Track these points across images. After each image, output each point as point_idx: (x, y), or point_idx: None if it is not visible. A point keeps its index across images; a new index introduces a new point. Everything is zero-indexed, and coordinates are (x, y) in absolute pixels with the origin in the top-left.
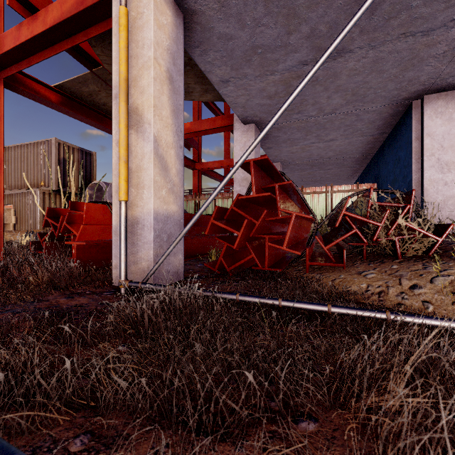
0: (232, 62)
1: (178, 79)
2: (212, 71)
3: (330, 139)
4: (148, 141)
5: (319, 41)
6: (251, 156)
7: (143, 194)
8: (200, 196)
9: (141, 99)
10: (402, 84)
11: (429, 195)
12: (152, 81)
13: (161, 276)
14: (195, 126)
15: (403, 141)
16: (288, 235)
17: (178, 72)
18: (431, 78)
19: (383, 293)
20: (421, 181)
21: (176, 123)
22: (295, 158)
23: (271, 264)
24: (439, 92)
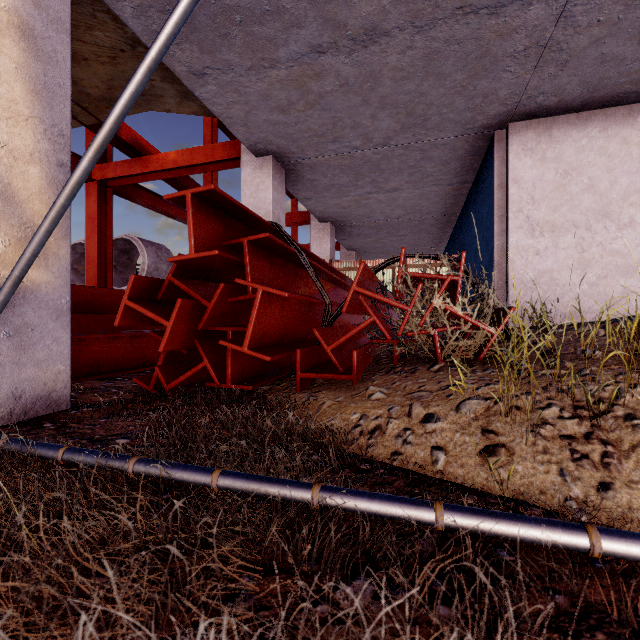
0: (198, 36)
1: (53, 38)
2: (168, 52)
3: (392, 188)
4: None
5: (332, 9)
6: (267, 207)
7: None
8: None
9: None
10: (476, 102)
11: (516, 270)
12: None
13: None
14: (184, 157)
15: (486, 192)
16: (251, 327)
17: (51, 24)
18: (514, 94)
19: (378, 432)
20: (506, 249)
21: (46, 117)
22: (350, 217)
23: (246, 377)
24: (528, 119)
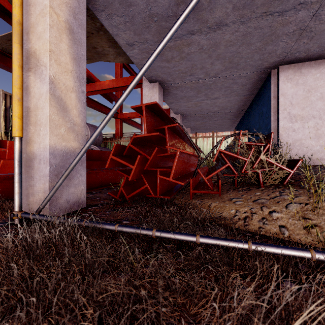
0: (134, 27)
1: (80, 32)
2: (118, 34)
3: (215, 97)
4: (44, 83)
5: (202, 14)
6: None
7: (40, 131)
8: (121, 138)
9: (38, 44)
10: (264, 56)
11: (283, 139)
12: (48, 27)
13: (58, 206)
14: (113, 83)
15: (265, 100)
16: (173, 168)
17: (79, 26)
18: (284, 52)
19: (248, 218)
20: (277, 128)
21: (77, 70)
22: (191, 112)
23: (163, 192)
24: (289, 64)
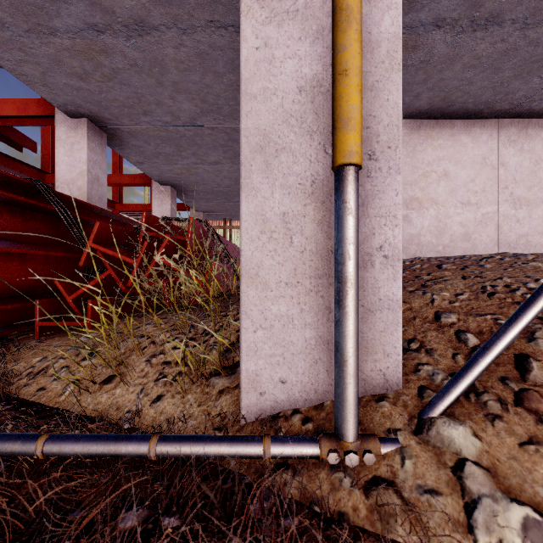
0: None
1: None
2: None
3: (214, 161)
4: None
5: None
6: (82, 166)
7: None
8: None
9: None
10: None
11: None
12: None
13: None
14: None
15: None
16: None
17: None
18: None
19: (43, 372)
20: None
21: None
22: (187, 183)
23: None
24: None
